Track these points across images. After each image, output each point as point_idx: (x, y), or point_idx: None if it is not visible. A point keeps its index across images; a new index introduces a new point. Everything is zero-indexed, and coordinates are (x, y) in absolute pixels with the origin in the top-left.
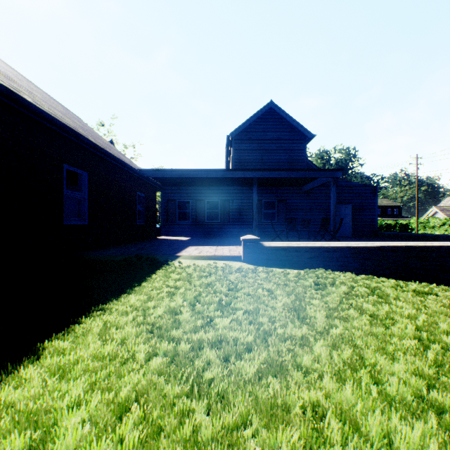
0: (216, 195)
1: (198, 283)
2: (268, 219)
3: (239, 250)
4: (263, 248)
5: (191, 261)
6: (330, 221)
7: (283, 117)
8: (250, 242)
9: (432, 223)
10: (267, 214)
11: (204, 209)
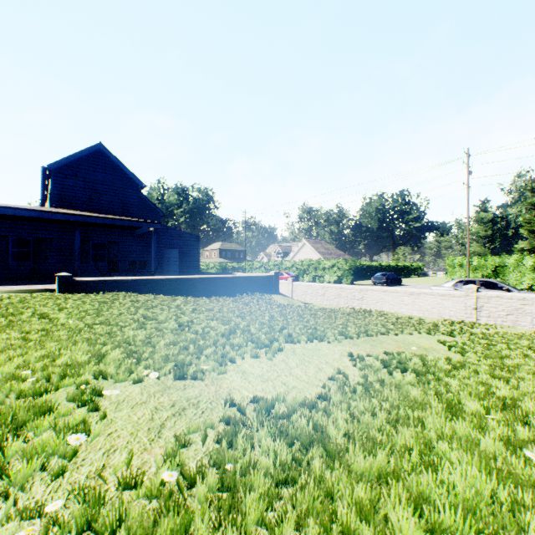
0: (27, 232)
1: (19, 299)
2: (99, 261)
3: (56, 286)
4: (76, 282)
5: (4, 294)
6: (153, 263)
7: (115, 162)
8: (65, 278)
9: (256, 266)
10: (97, 256)
11: (9, 247)
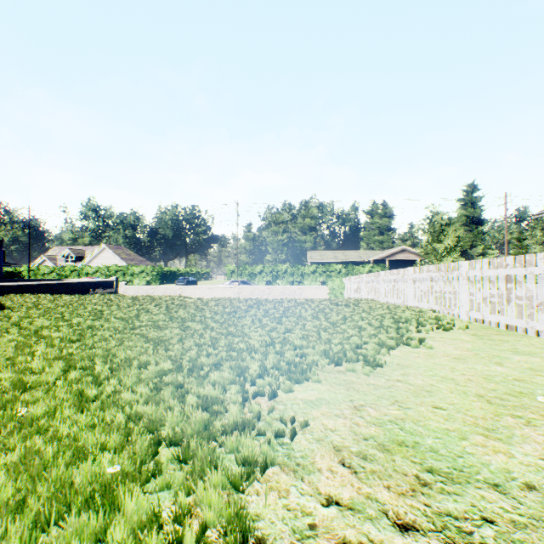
0: None
1: None
2: None
3: None
4: None
5: None
6: None
7: None
8: None
9: (44, 271)
10: None
11: None
